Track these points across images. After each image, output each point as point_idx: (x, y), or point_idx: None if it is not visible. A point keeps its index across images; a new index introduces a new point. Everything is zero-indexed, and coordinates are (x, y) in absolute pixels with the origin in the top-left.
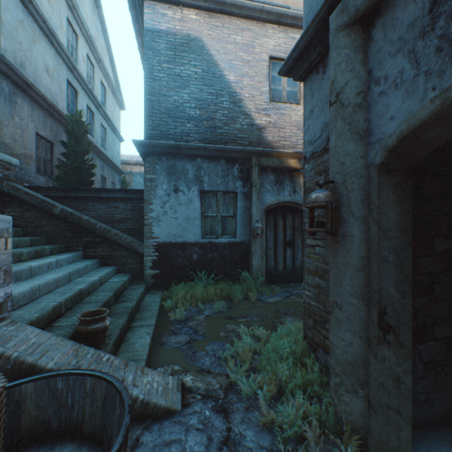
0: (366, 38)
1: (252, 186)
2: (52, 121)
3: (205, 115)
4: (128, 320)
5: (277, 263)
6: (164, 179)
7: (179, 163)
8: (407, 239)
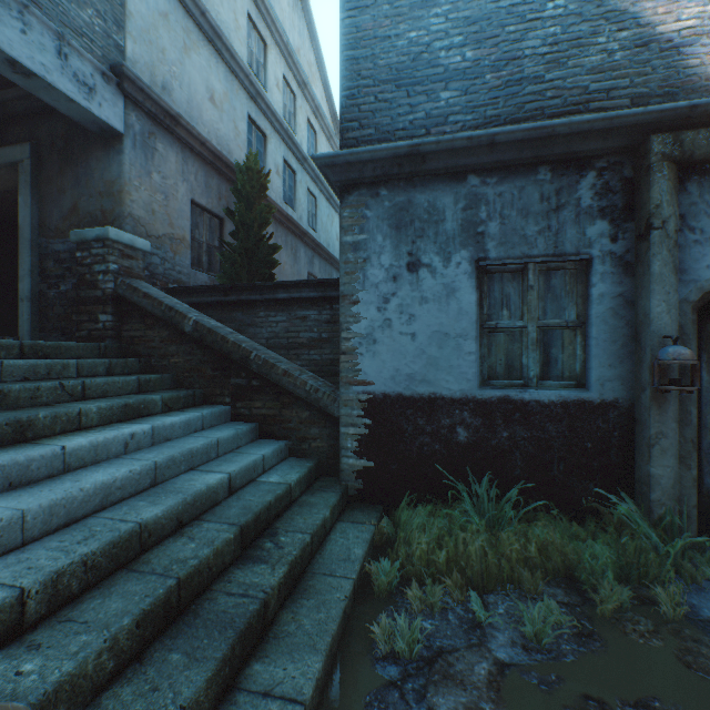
0: None
1: (649, 229)
2: (221, 182)
3: (491, 56)
4: (231, 659)
5: None
6: (383, 242)
7: (419, 197)
8: None
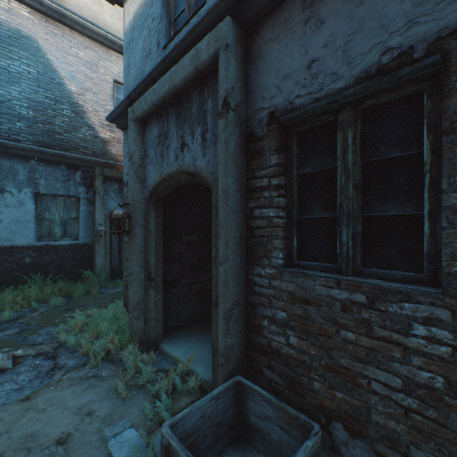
0: (144, 131)
1: (96, 193)
2: None
3: (42, 118)
4: None
5: (122, 260)
6: None
7: (5, 162)
8: (160, 235)
